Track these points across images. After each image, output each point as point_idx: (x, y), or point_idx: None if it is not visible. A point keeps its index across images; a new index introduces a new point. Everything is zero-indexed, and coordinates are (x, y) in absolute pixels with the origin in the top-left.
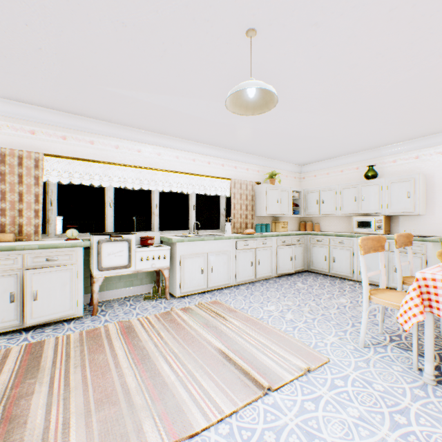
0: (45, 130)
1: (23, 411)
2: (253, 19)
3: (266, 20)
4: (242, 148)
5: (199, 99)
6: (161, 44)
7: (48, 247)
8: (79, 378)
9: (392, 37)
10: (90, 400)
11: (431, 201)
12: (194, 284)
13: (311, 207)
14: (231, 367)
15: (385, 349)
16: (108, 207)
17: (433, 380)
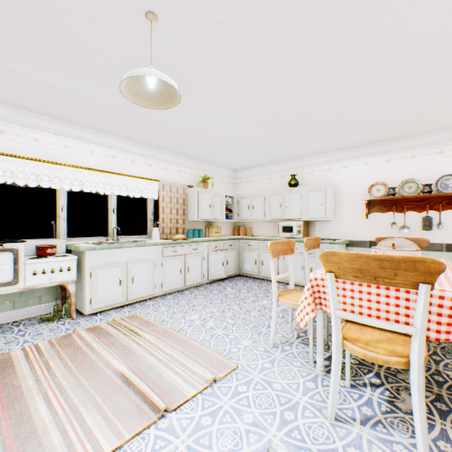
0: None
1: None
2: (150, 0)
3: (166, 5)
4: (171, 148)
5: (107, 85)
6: (37, 5)
7: None
8: None
9: (293, 52)
10: None
11: (339, 208)
12: (110, 298)
13: (243, 212)
14: (130, 391)
15: (291, 346)
16: None
17: (323, 370)
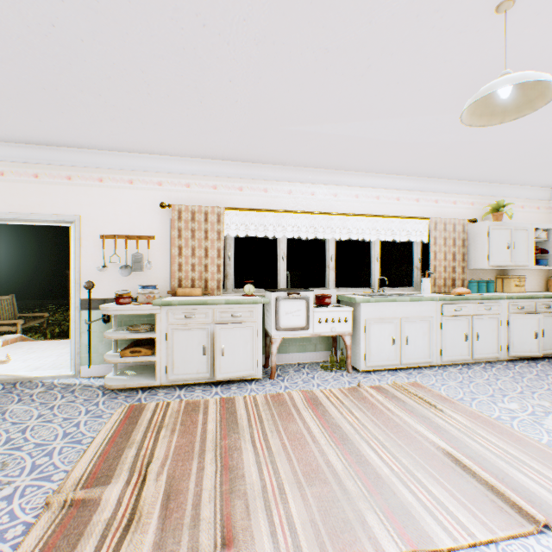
0: (224, 184)
1: (238, 463)
2: None
3: None
4: (447, 174)
5: (399, 117)
6: (365, 61)
7: (232, 303)
8: (278, 444)
9: None
10: (297, 471)
11: None
12: (382, 358)
13: None
14: (468, 477)
15: None
16: (280, 260)
17: None
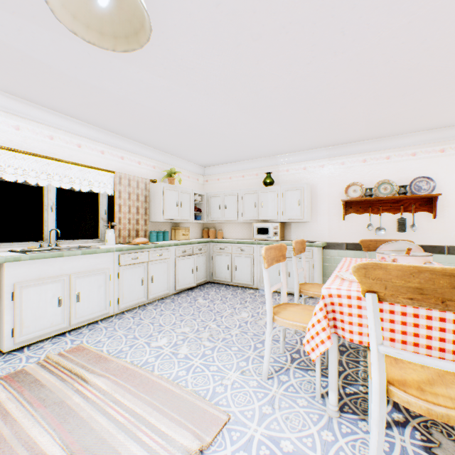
0: None
1: None
2: None
3: None
4: (130, 134)
5: (33, 22)
6: None
7: None
8: None
9: (298, 5)
10: None
11: (315, 209)
12: (43, 325)
13: (214, 212)
14: None
15: (288, 375)
16: None
17: (337, 410)
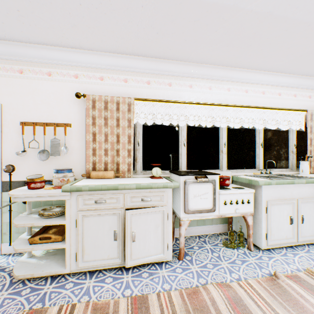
0: (134, 78)
1: None
2: None
3: None
4: None
5: None
6: None
7: (143, 187)
8: None
9: None
10: None
11: None
12: (281, 236)
13: None
14: None
15: None
16: (182, 146)
17: None
